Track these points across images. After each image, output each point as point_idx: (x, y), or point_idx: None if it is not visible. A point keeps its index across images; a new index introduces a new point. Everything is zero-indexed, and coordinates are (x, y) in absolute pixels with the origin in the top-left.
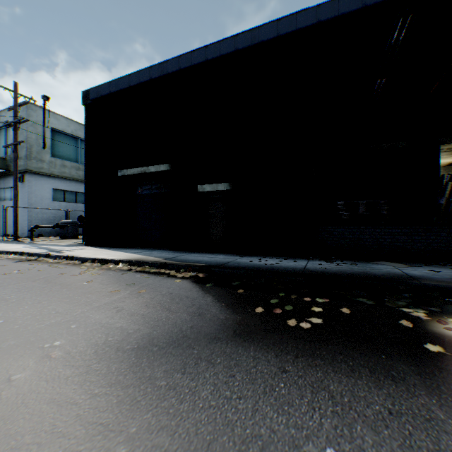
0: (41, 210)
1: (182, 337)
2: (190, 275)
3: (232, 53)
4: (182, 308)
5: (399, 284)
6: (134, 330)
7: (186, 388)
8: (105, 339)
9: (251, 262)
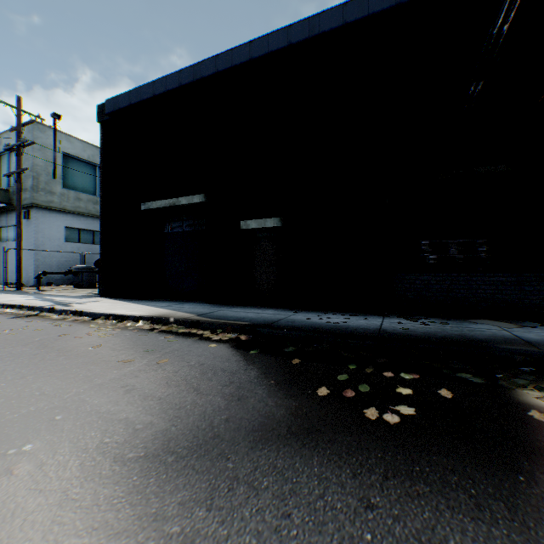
0: (51, 252)
1: (212, 437)
2: (229, 338)
3: (283, 49)
4: (215, 388)
5: (515, 354)
6: (144, 424)
7: (210, 541)
8: (99, 440)
9: (309, 320)
